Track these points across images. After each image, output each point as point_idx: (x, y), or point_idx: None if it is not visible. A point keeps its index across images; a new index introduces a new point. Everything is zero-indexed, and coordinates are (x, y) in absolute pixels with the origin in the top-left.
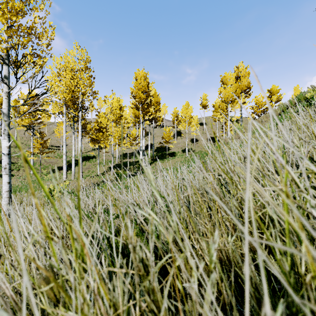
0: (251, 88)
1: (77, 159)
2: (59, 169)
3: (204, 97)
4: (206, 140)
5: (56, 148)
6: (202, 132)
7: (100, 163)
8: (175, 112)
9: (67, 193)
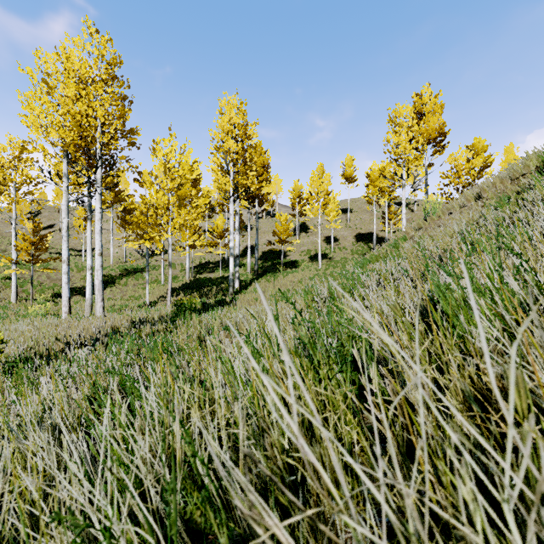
0: (446, 134)
1: (113, 273)
2: (75, 292)
3: (349, 162)
4: (353, 240)
5: (77, 253)
6: (345, 225)
7: (156, 280)
8: (297, 189)
9: None
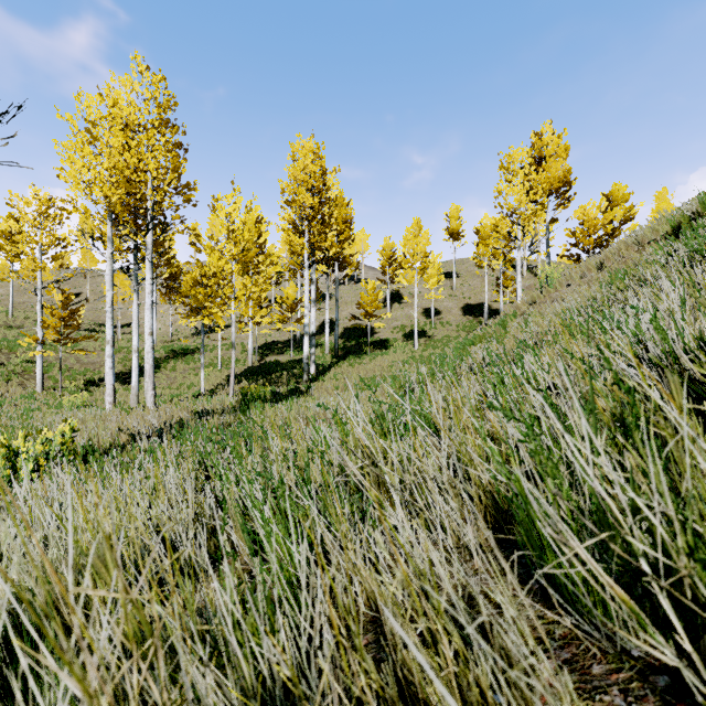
0: (572, 183)
1: (157, 355)
2: None
3: (454, 213)
4: (459, 313)
5: None
6: (450, 294)
7: (211, 364)
8: (388, 248)
9: (64, 460)
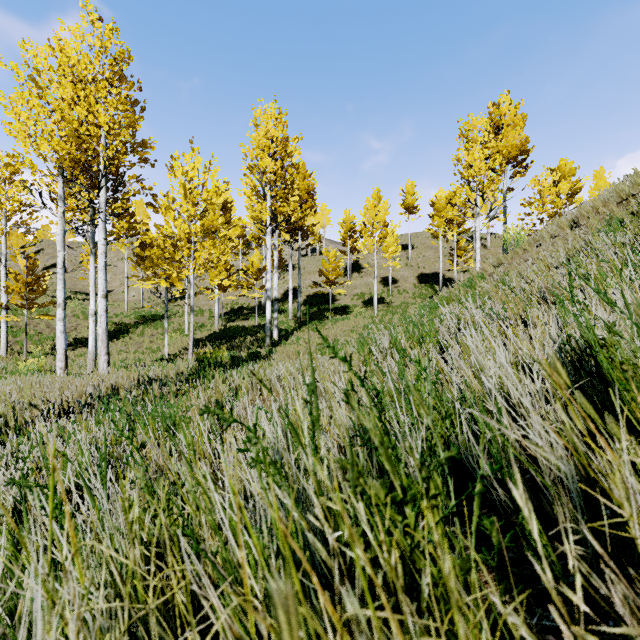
0: (529, 152)
1: (127, 321)
2: (79, 343)
3: (410, 189)
4: (415, 281)
5: (85, 297)
6: (406, 264)
7: (178, 330)
8: (348, 220)
9: None
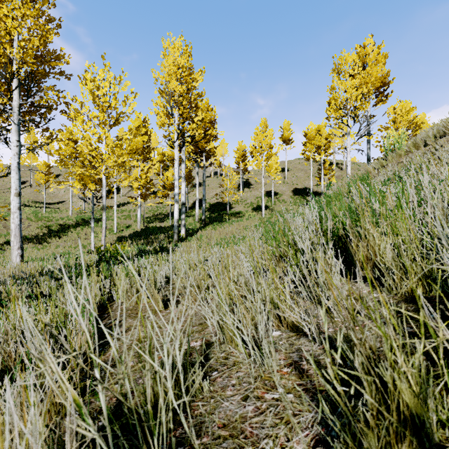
0: (389, 83)
1: (70, 223)
2: (27, 240)
3: (286, 126)
4: (291, 194)
5: (43, 206)
6: (283, 182)
7: (110, 229)
8: (241, 149)
9: None
